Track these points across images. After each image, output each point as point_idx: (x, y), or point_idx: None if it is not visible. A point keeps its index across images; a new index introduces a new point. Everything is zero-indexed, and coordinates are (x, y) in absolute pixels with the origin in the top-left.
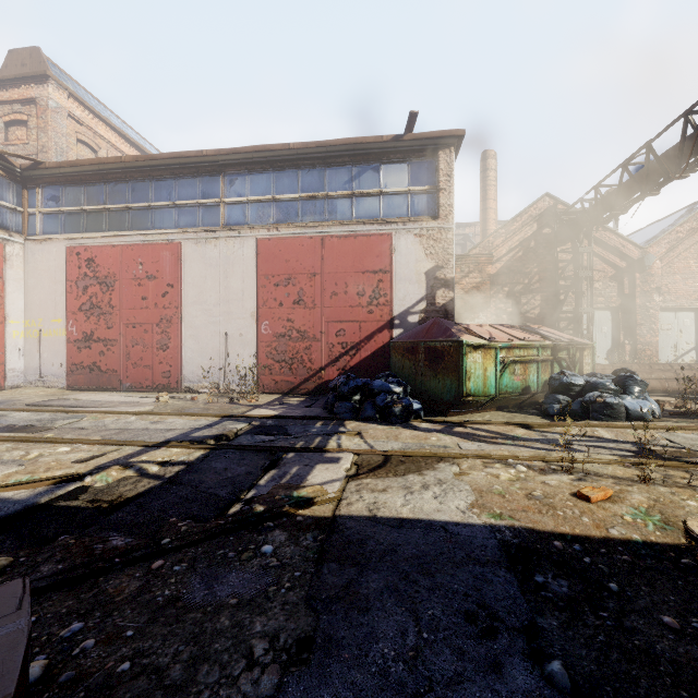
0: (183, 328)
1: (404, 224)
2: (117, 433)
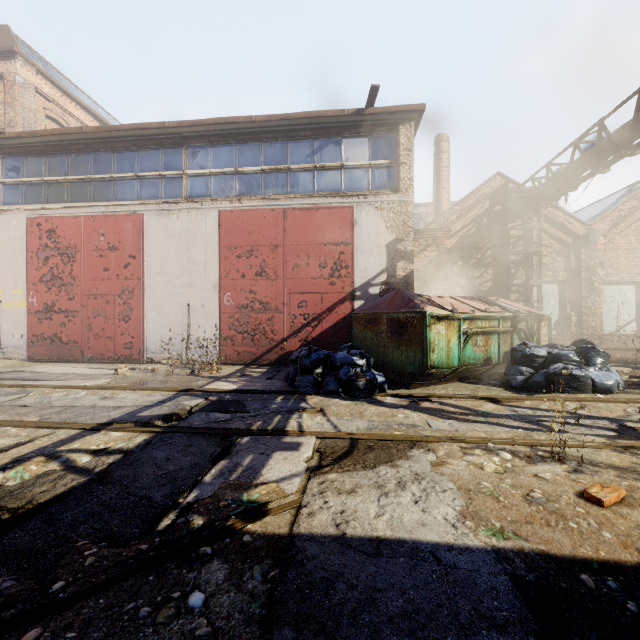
0: (145, 300)
1: (365, 197)
2: (58, 412)
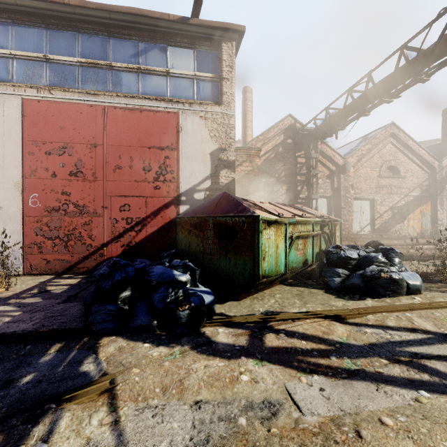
0: None
1: (190, 105)
2: None
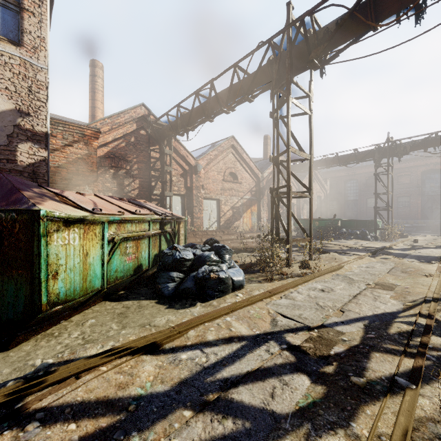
0: None
1: None
2: None
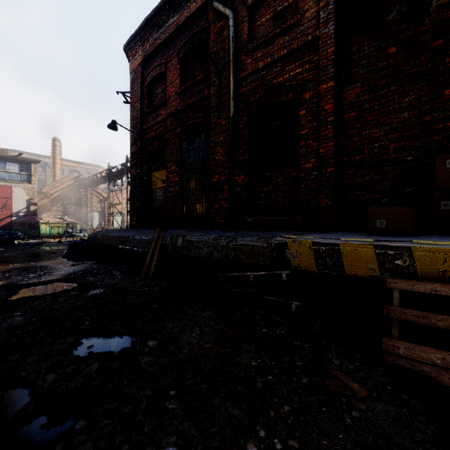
0: None
1: (17, 184)
2: None
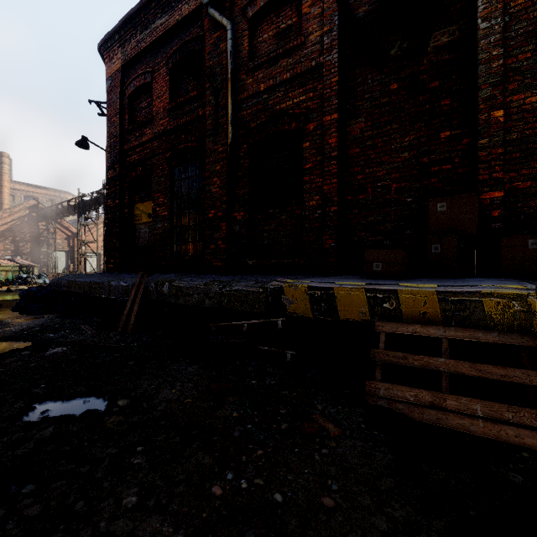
0: None
1: None
2: None
